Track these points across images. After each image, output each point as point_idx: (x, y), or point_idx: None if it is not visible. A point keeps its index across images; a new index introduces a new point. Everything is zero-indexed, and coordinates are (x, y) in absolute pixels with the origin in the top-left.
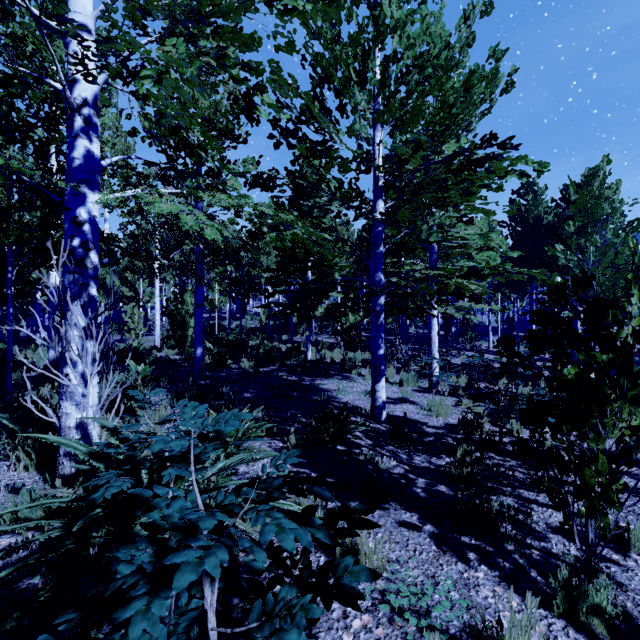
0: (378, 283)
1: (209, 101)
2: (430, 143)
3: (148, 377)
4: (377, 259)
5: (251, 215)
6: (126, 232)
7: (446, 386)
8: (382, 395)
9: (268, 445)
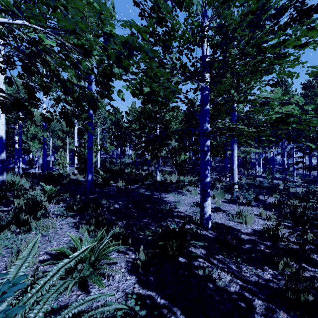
0: (205, 131)
1: (94, 19)
2: (260, 2)
3: (54, 194)
4: (205, 114)
5: (101, 56)
6: (56, 109)
7: (242, 199)
8: (208, 210)
9: (123, 257)
